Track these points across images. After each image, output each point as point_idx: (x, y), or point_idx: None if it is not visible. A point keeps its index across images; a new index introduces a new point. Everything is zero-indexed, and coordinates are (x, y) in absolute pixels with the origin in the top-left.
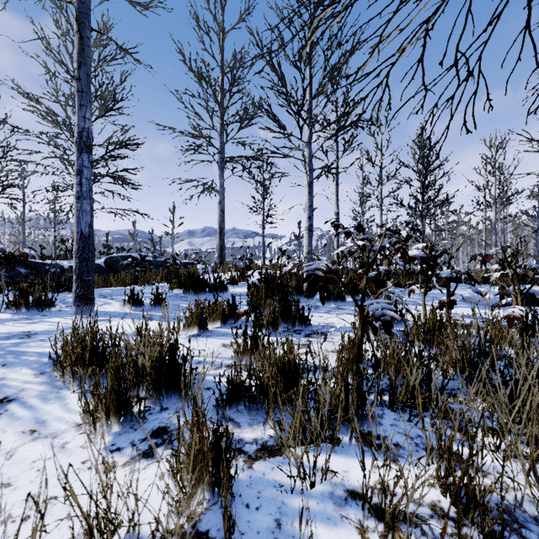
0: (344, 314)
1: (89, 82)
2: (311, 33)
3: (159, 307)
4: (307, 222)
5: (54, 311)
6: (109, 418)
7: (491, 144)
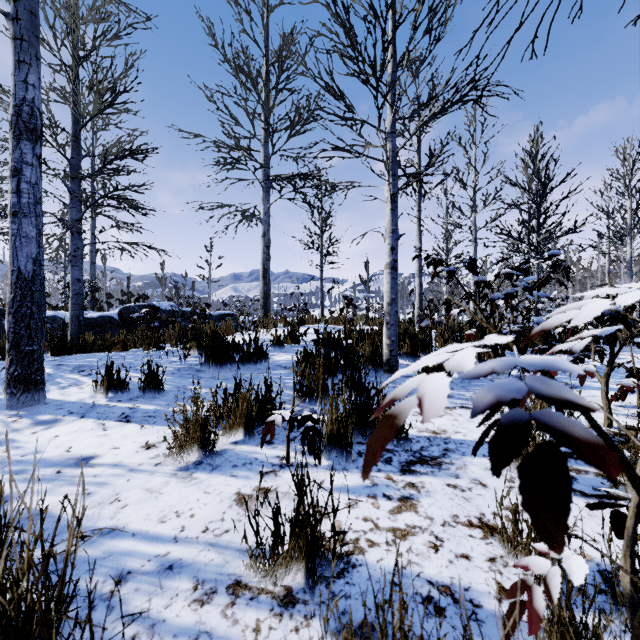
0: (458, 408)
1: (36, 26)
2: None
3: (152, 393)
4: (389, 256)
5: None
6: None
7: (625, 156)
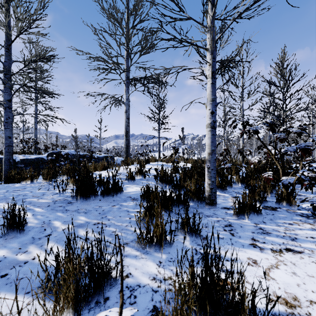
0: (285, 252)
1: None
2: None
3: (15, 232)
4: (210, 118)
5: None
6: None
7: None
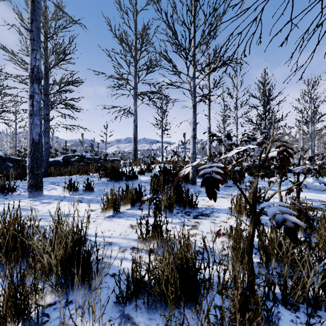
0: (220, 198)
1: (39, 34)
2: (194, 2)
3: (89, 192)
4: (192, 132)
5: (14, 195)
6: (6, 325)
7: (308, 83)
